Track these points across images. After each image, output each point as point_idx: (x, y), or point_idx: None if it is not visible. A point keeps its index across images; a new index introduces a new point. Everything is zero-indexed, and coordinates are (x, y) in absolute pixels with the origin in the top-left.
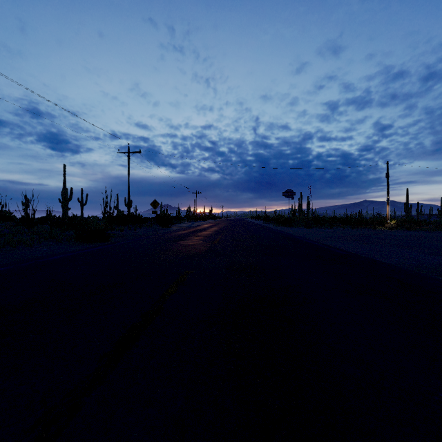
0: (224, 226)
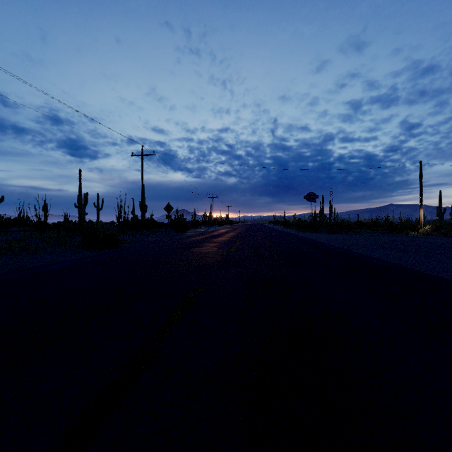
0: (242, 232)
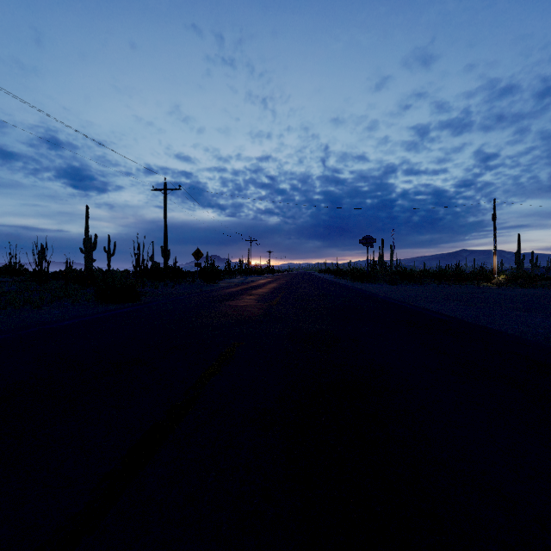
0: (285, 282)
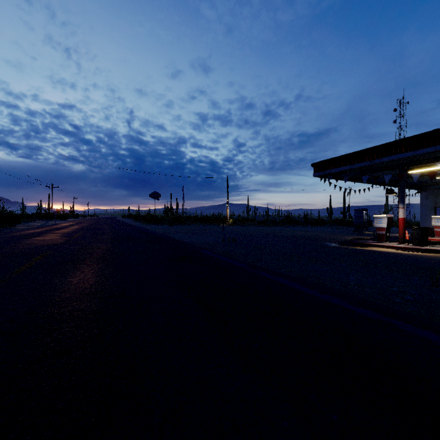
0: (88, 225)
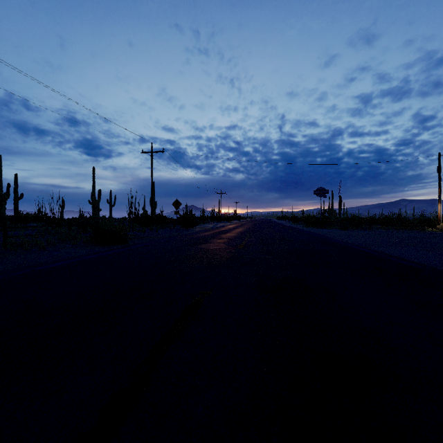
0: (250, 227)
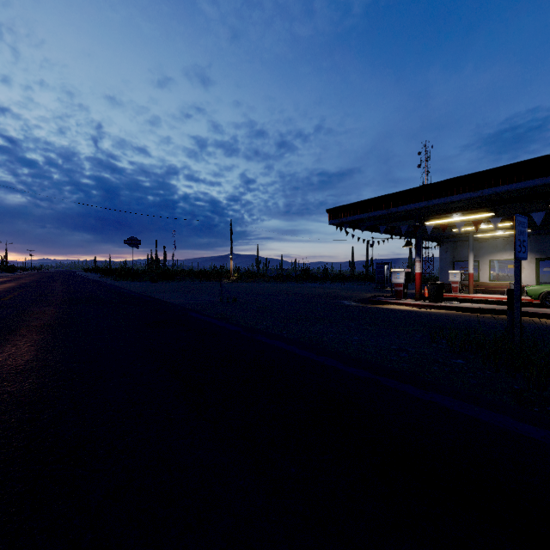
0: (29, 282)
